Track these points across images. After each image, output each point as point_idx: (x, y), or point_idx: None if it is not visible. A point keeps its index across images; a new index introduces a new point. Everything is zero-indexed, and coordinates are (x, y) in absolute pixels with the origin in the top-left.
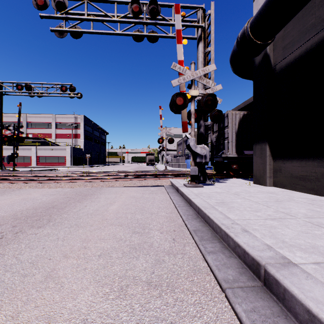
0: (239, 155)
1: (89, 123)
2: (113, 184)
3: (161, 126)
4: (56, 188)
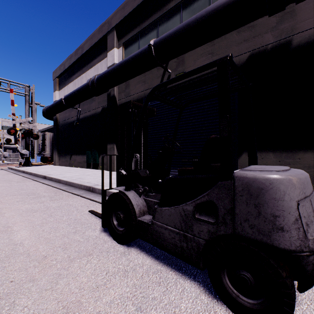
0: (52, 153)
1: None
2: None
3: None
4: None
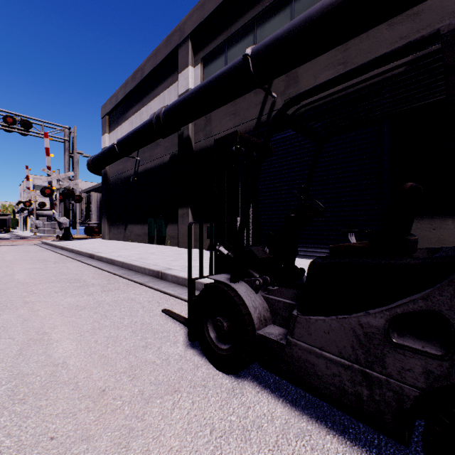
0: (100, 222)
1: None
2: None
3: (28, 188)
4: None
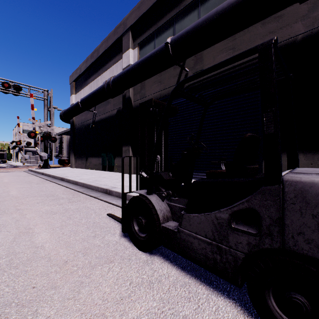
0: (69, 156)
1: None
2: None
3: (19, 132)
4: None
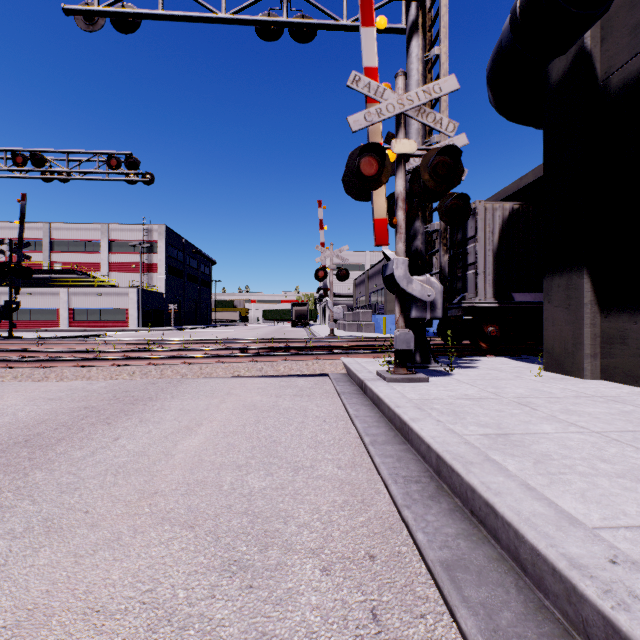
0: (503, 302)
1: (176, 242)
2: (211, 371)
3: (321, 244)
4: (76, 379)
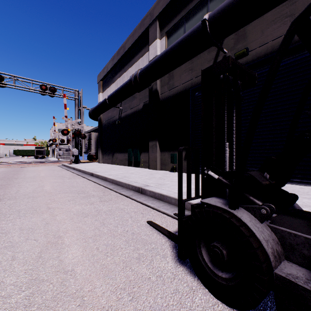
0: (97, 152)
1: None
2: (28, 166)
3: (54, 130)
4: None
